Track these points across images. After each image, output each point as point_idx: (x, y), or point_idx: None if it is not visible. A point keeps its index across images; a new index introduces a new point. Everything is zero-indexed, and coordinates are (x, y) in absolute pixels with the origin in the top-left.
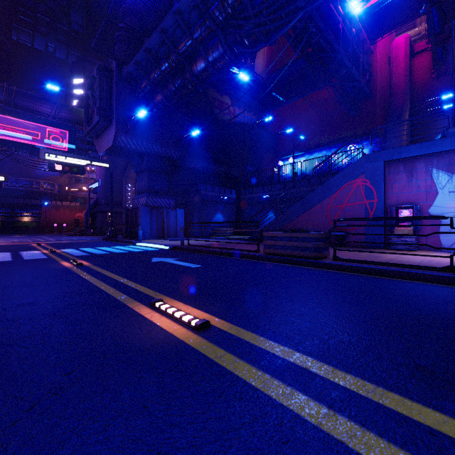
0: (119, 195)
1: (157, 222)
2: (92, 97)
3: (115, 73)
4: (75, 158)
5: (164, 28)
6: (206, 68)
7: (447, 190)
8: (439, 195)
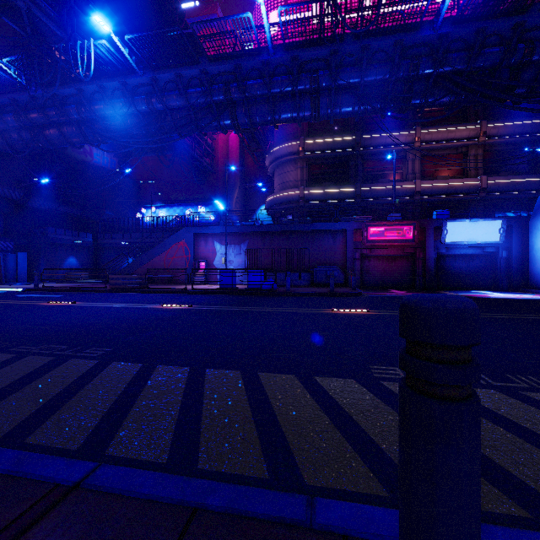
0: None
1: None
2: None
3: None
4: None
5: (15, 99)
6: (61, 139)
7: (220, 253)
8: (217, 255)
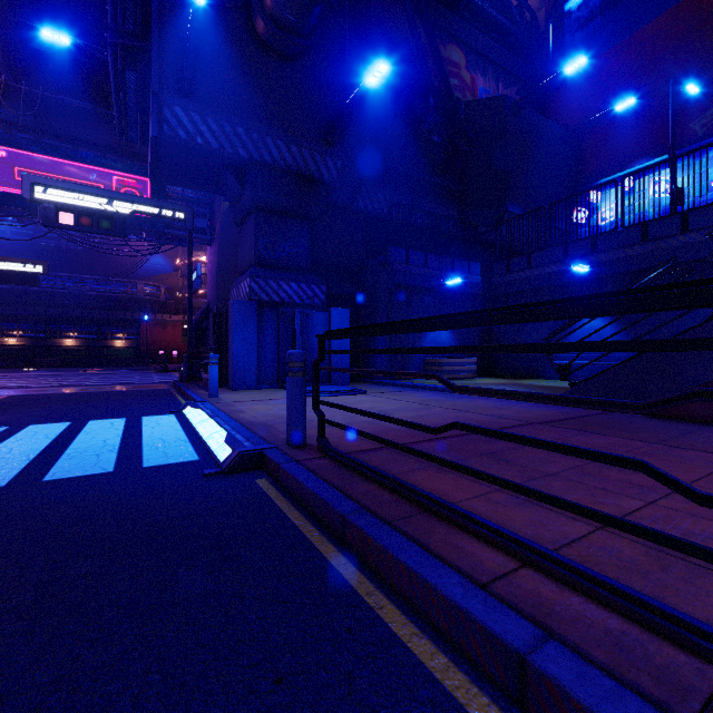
0: None
1: (277, 344)
2: None
3: None
4: (105, 197)
5: None
6: None
7: None
8: None
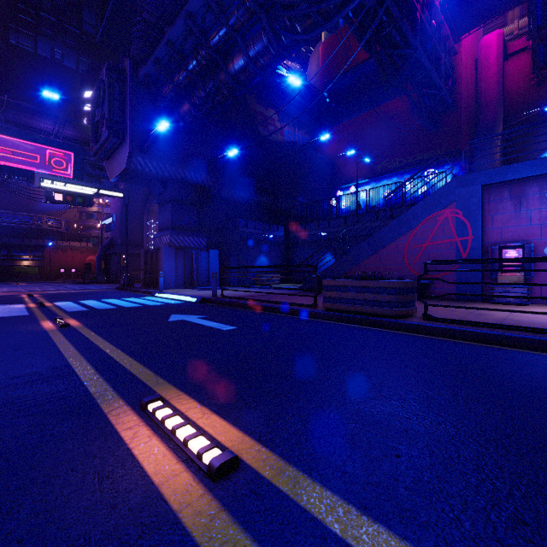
0: (140, 234)
1: (184, 267)
2: (100, 107)
3: (129, 75)
4: (80, 185)
5: (190, 12)
6: (246, 66)
7: None
8: None
